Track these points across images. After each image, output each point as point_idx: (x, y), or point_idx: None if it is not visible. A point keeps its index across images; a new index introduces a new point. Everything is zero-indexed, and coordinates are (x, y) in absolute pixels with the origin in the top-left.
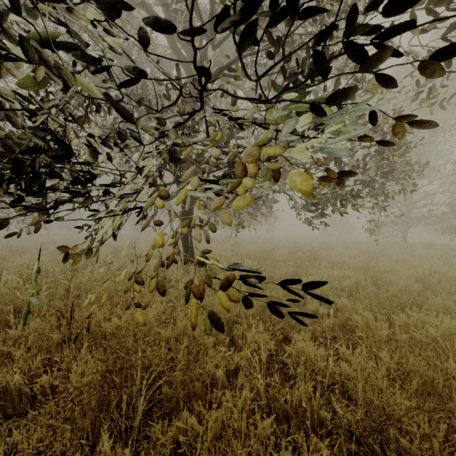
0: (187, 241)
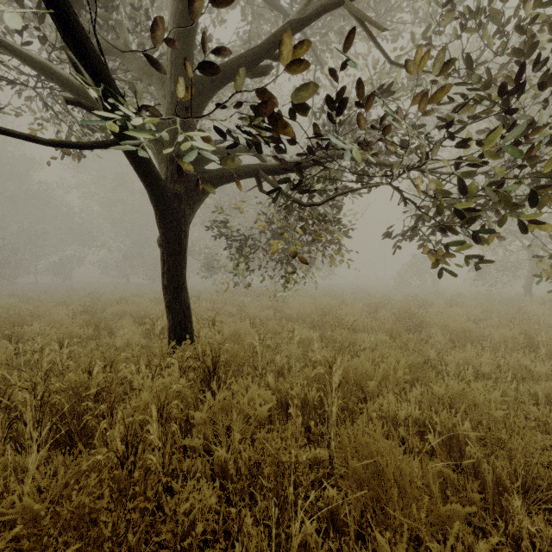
0: (173, 297)
